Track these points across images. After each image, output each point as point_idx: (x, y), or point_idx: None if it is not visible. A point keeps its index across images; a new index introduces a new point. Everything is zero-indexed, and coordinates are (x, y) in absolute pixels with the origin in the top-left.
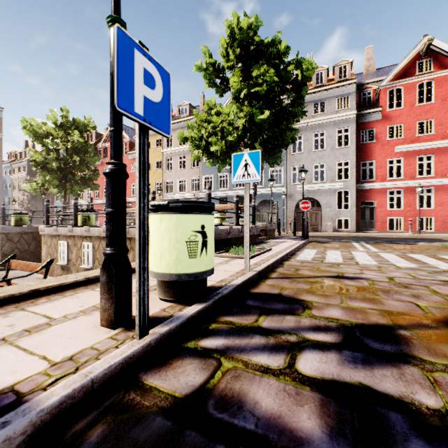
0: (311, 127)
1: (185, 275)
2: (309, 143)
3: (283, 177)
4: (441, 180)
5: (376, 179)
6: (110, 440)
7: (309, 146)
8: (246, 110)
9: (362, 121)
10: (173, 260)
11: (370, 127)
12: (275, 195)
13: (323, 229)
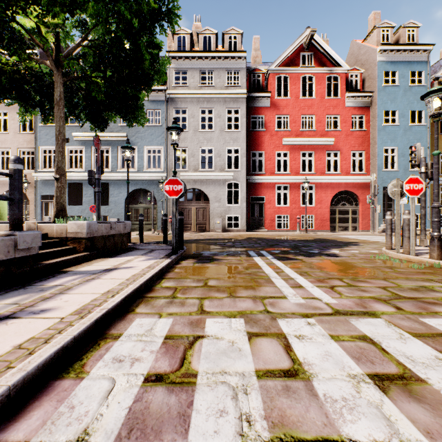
0: (198, 100)
1: None
2: (196, 121)
3: (164, 160)
4: (320, 178)
5: (265, 172)
6: None
7: (196, 124)
8: None
9: (252, 105)
10: None
11: (260, 114)
12: (152, 183)
13: (211, 229)
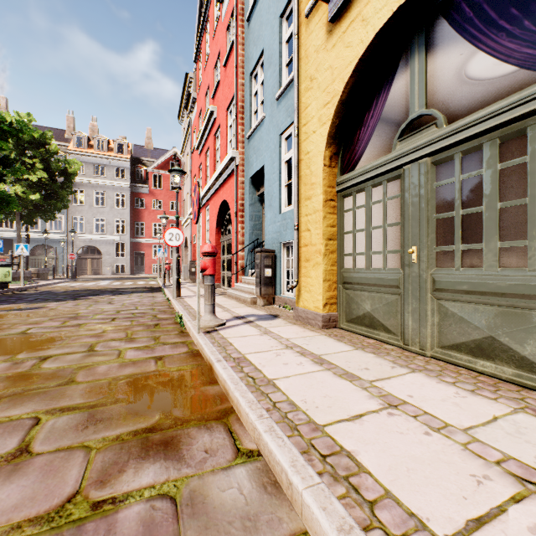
0: (93, 185)
1: (4, 282)
2: (91, 199)
3: (64, 225)
4: None
5: (145, 236)
6: (4, 294)
7: (91, 201)
8: (19, 186)
9: (136, 191)
10: (0, 279)
11: (142, 197)
12: (55, 241)
13: (104, 273)
